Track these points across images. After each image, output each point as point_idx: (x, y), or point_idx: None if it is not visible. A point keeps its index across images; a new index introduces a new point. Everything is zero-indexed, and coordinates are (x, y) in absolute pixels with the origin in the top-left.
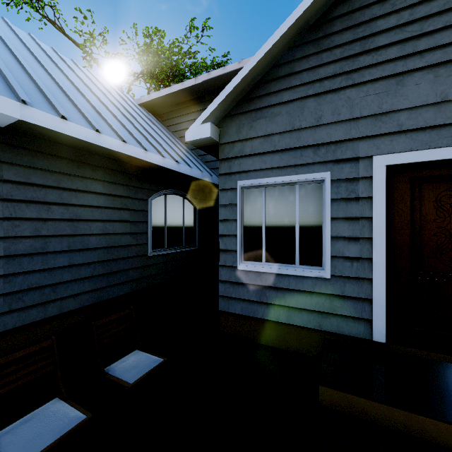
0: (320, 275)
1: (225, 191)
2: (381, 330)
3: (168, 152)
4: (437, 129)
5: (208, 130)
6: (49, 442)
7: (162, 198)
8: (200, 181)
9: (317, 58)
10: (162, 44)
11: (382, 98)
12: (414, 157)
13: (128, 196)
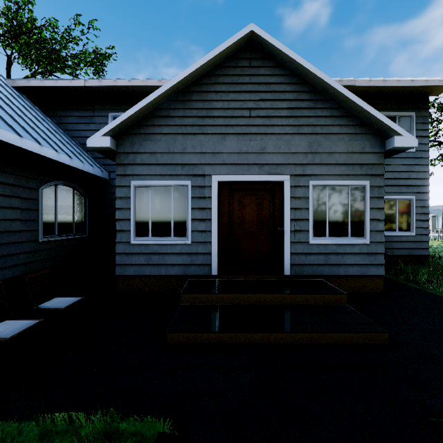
0: (185, 242)
1: (121, 187)
2: (215, 269)
3: (60, 147)
4: (238, 165)
5: (108, 142)
6: (21, 329)
7: (52, 189)
8: (90, 175)
9: (184, 111)
10: (31, 14)
11: (216, 144)
12: (229, 178)
13: (18, 185)
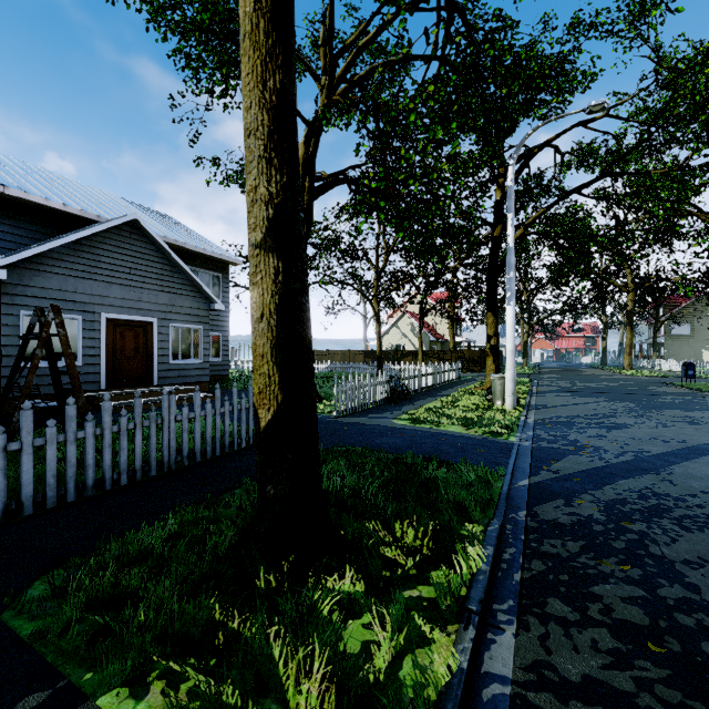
0: (77, 365)
1: (8, 315)
2: (104, 384)
3: None
4: (122, 308)
5: (5, 275)
6: None
7: None
8: None
9: (75, 258)
10: None
11: (104, 290)
12: (116, 316)
13: None
